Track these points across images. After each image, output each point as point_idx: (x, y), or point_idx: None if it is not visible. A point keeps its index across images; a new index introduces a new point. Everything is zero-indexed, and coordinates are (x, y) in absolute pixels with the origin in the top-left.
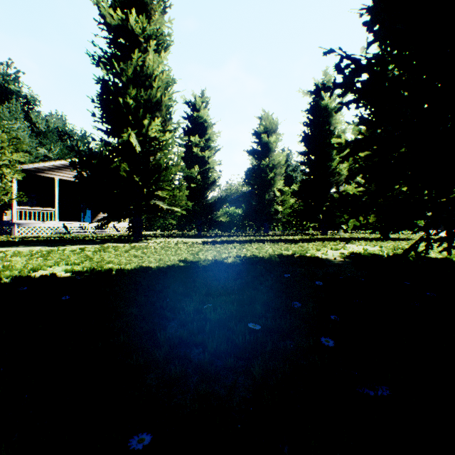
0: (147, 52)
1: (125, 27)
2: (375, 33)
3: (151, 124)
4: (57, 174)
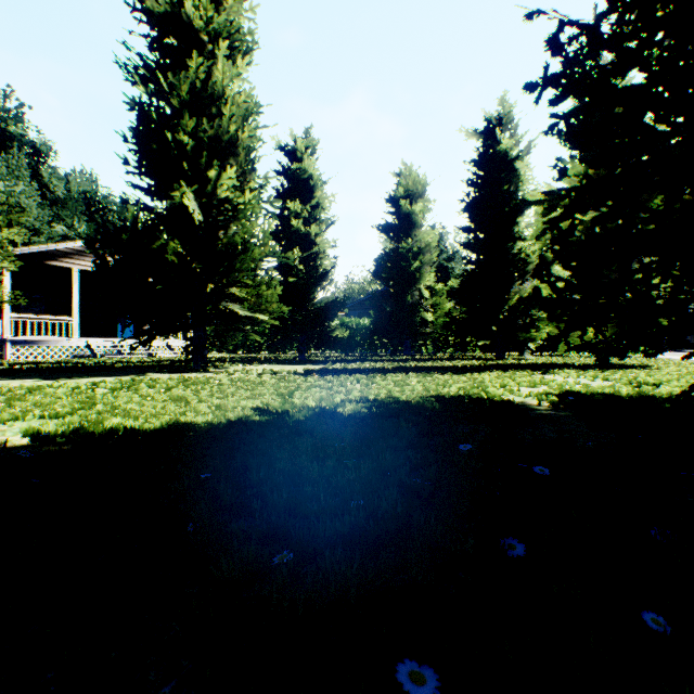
0: (214, 61)
1: (177, 16)
2: None
3: (221, 178)
4: (77, 262)
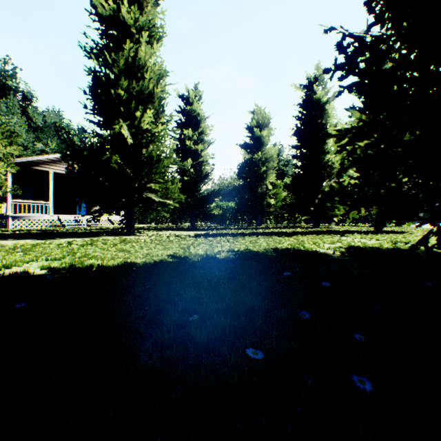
0: (139, 44)
1: (117, 18)
2: (376, 15)
3: (143, 116)
4: (52, 167)
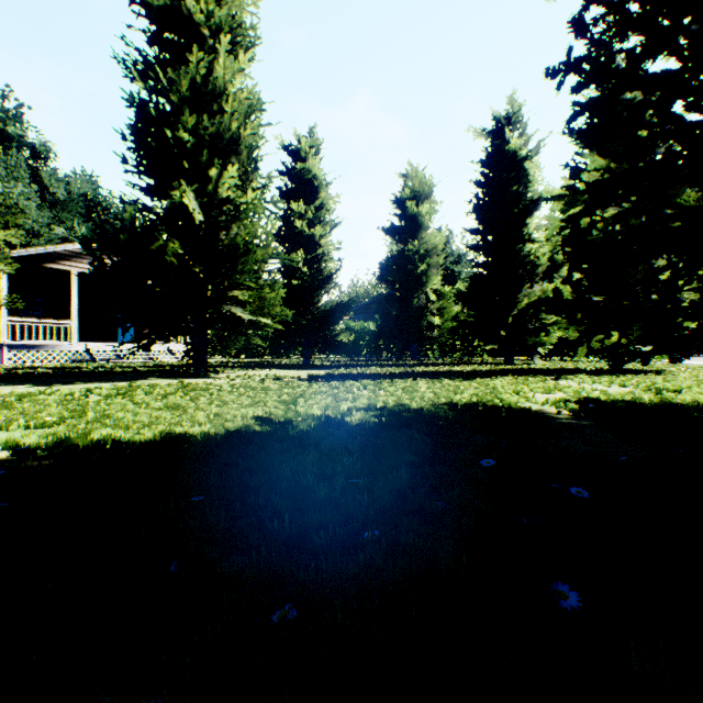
0: (216, 56)
1: (177, 10)
2: None
3: (222, 177)
4: (76, 265)
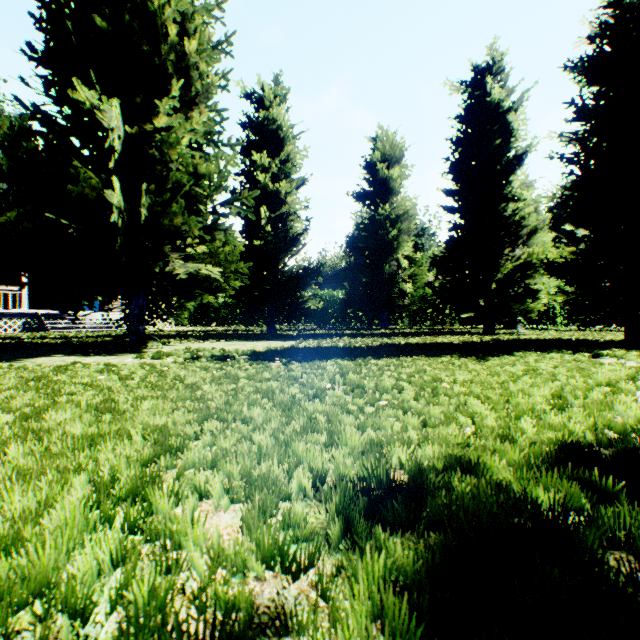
0: None
1: None
2: None
3: (157, 97)
4: None
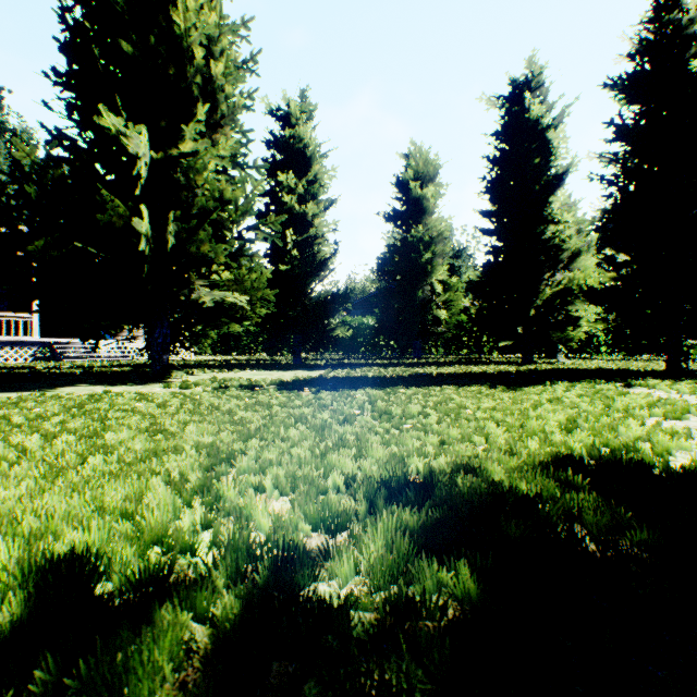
0: None
1: None
2: None
3: (182, 121)
4: None
